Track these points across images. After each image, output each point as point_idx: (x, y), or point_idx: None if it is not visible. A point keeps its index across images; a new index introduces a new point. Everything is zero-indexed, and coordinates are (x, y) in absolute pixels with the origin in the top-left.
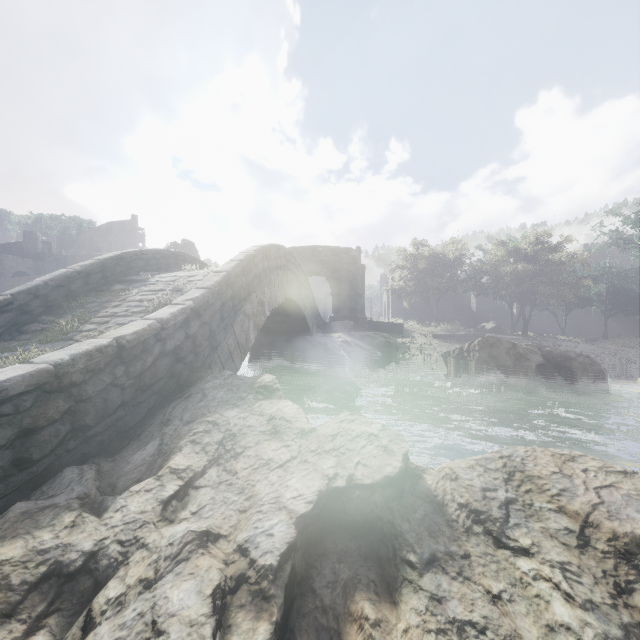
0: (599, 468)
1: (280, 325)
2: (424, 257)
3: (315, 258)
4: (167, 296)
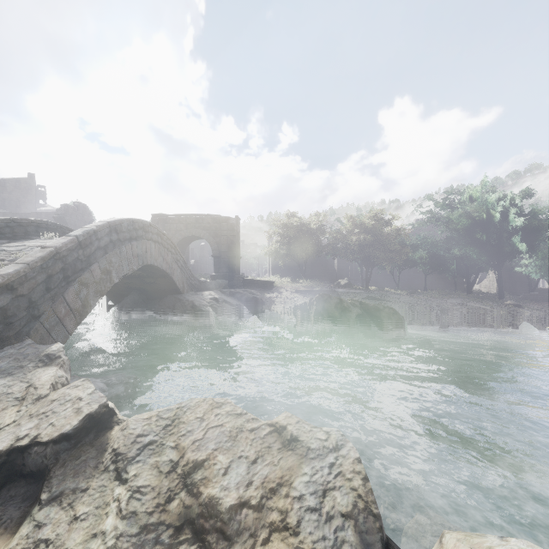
0: (227, 412)
1: (151, 286)
2: (294, 226)
3: (199, 224)
4: (0, 267)
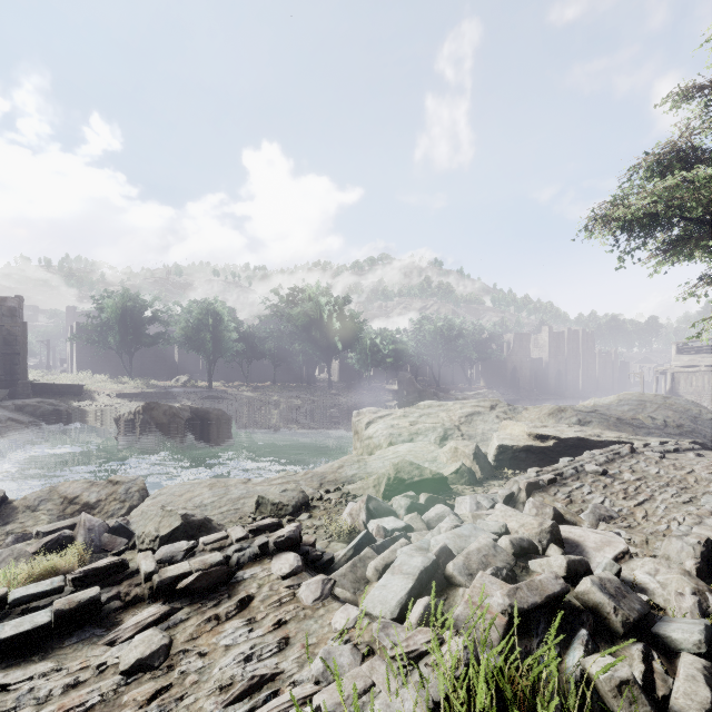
0: (83, 482)
1: None
2: (115, 310)
3: None
4: None
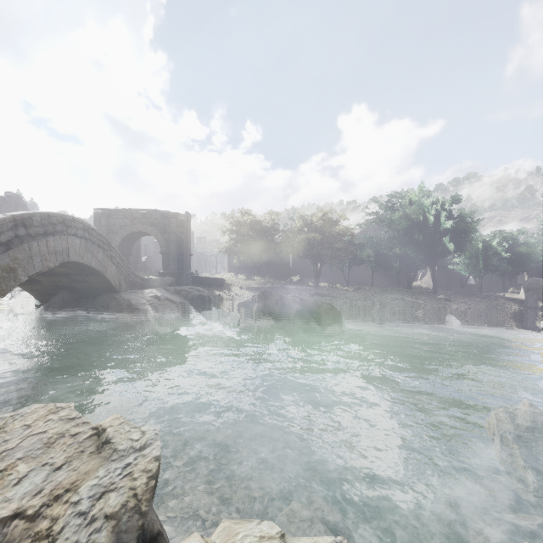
0: (60, 417)
1: (82, 284)
2: (247, 224)
3: (146, 220)
4: None
